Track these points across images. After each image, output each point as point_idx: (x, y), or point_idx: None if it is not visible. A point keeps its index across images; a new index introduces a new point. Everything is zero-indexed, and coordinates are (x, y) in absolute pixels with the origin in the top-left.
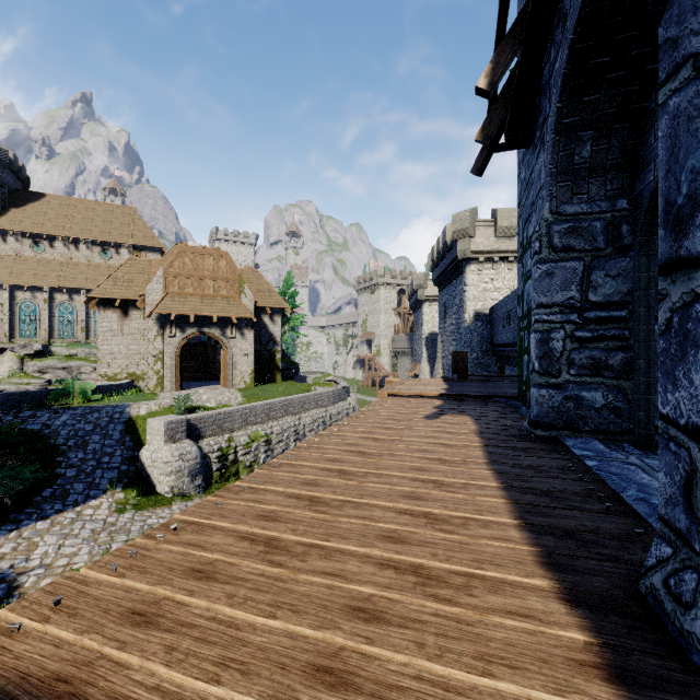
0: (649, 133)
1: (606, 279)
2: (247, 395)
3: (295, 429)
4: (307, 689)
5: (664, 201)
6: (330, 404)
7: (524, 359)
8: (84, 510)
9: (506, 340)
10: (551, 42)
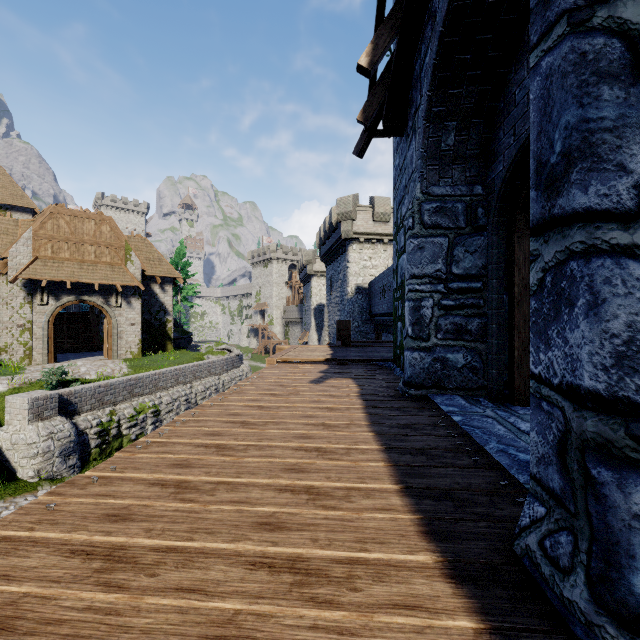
0: (499, 130)
1: (466, 254)
2: (134, 365)
3: (187, 398)
4: None
5: (536, 163)
6: (224, 371)
7: (398, 326)
8: None
9: (382, 311)
10: (422, 39)
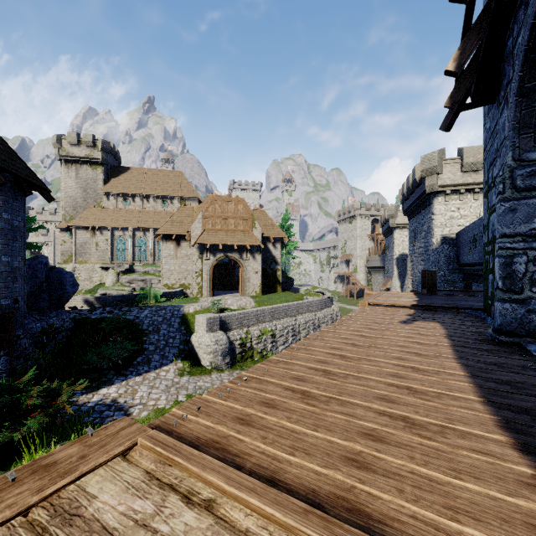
0: None
1: None
2: (258, 301)
3: (292, 327)
4: (344, 466)
5: None
6: (318, 309)
7: (489, 278)
8: (160, 372)
9: (472, 260)
10: (514, 19)
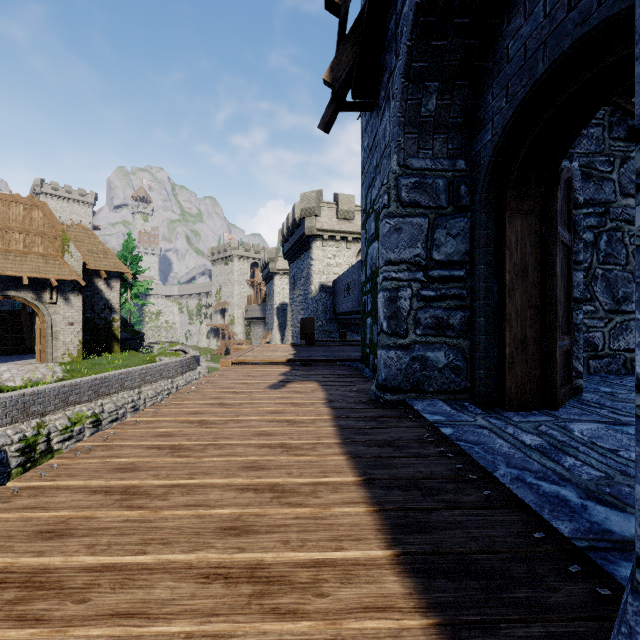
0: (487, 93)
1: (448, 238)
2: (71, 370)
3: (134, 404)
4: None
5: None
6: (178, 374)
7: (367, 322)
8: None
9: (347, 309)
10: None
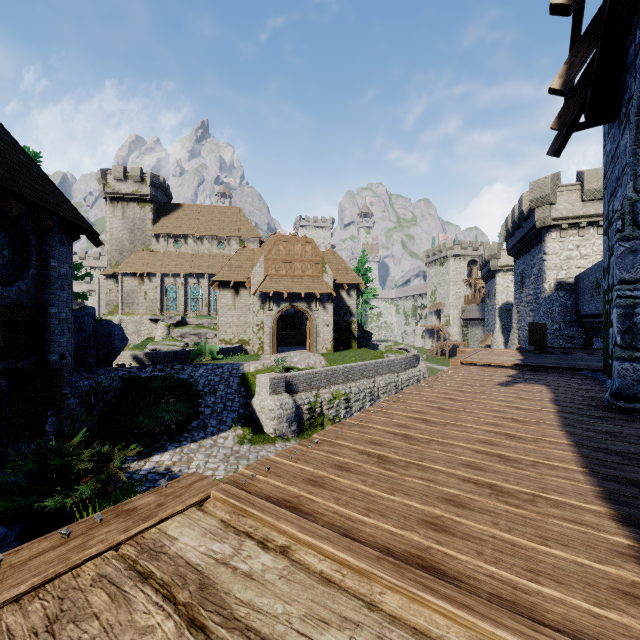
0: None
1: None
2: (329, 359)
3: (370, 390)
4: (421, 529)
5: None
6: (401, 370)
7: (609, 332)
8: (218, 439)
9: (595, 311)
10: (636, 23)
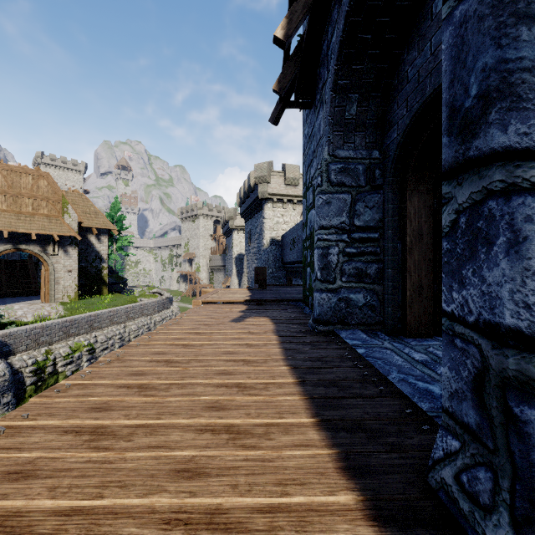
0: (393, 103)
1: (366, 209)
2: (70, 308)
3: (120, 336)
4: None
5: (448, 109)
6: (155, 312)
7: (307, 271)
8: None
9: (292, 259)
10: (329, 22)
